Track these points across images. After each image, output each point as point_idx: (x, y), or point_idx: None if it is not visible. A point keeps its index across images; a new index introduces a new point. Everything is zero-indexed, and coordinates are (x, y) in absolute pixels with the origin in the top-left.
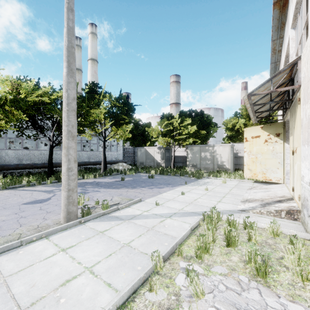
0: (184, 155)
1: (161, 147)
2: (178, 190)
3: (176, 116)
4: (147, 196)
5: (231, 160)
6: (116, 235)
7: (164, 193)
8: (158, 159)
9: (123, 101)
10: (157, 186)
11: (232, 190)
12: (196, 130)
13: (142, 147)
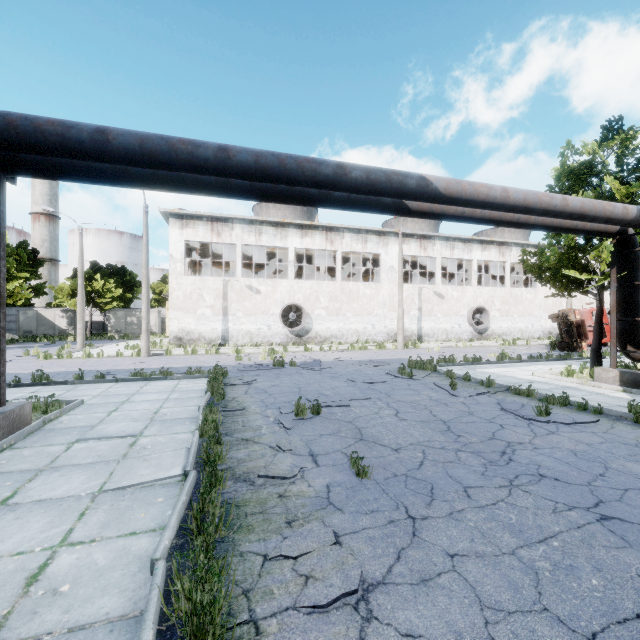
0: (101, 320)
1: (69, 310)
2: (121, 343)
3: (96, 276)
4: (105, 345)
5: (159, 325)
6: (114, 348)
7: (114, 344)
8: (62, 325)
9: (28, 255)
10: (100, 343)
11: (158, 341)
12: (121, 294)
13: (29, 309)
